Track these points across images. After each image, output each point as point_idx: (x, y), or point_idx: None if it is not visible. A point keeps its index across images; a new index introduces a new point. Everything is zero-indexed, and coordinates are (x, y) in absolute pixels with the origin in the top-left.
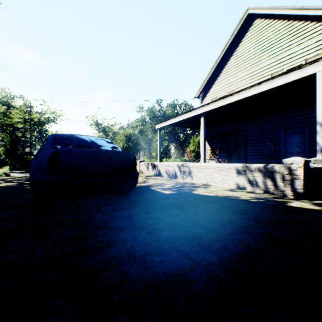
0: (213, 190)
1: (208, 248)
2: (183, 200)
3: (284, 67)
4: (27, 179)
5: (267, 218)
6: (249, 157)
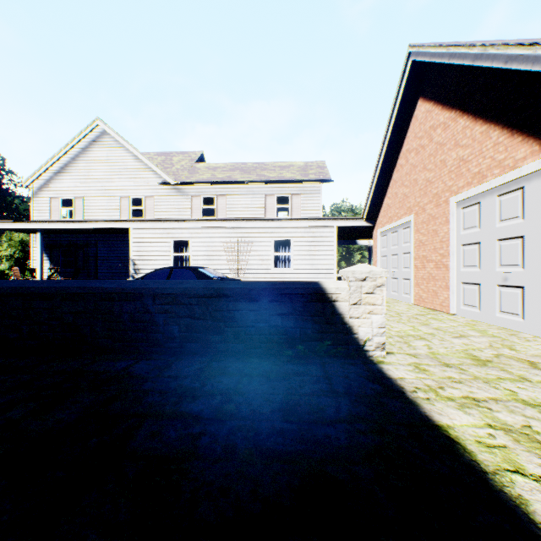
0: None
1: None
2: None
3: (131, 195)
4: None
5: None
6: (100, 274)
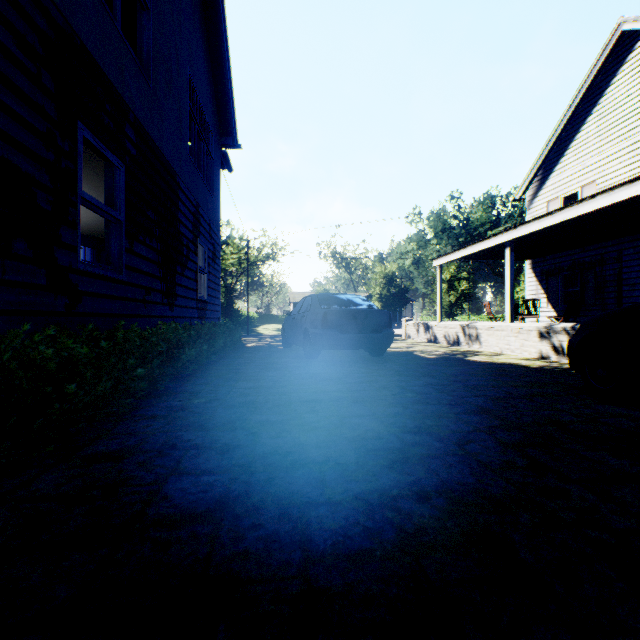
0: (496, 358)
1: (434, 378)
2: (443, 362)
3: None
4: (269, 341)
5: (517, 374)
6: None
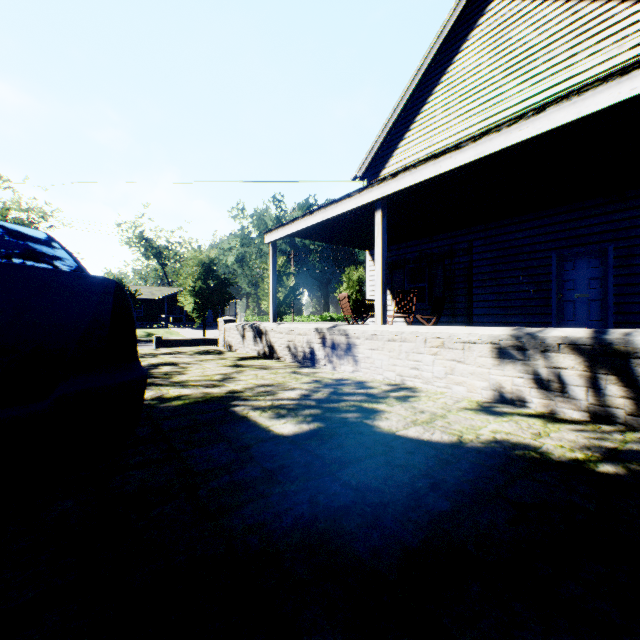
0: (434, 414)
1: None
2: (350, 489)
3: None
4: None
5: None
6: (477, 312)
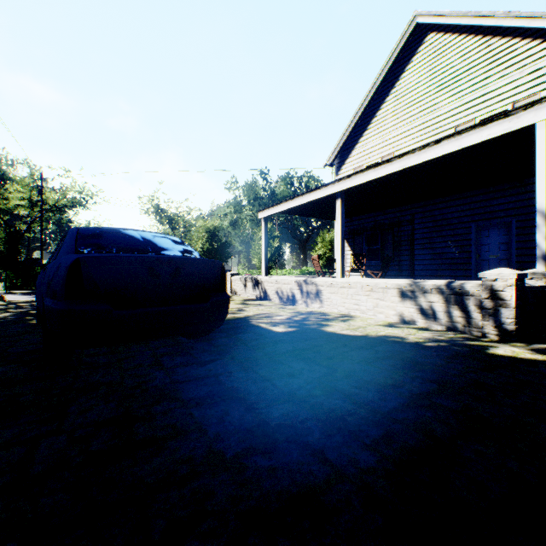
0: (359, 326)
1: (358, 440)
2: (309, 345)
3: (476, 115)
4: (34, 307)
5: (459, 377)
6: (417, 268)
